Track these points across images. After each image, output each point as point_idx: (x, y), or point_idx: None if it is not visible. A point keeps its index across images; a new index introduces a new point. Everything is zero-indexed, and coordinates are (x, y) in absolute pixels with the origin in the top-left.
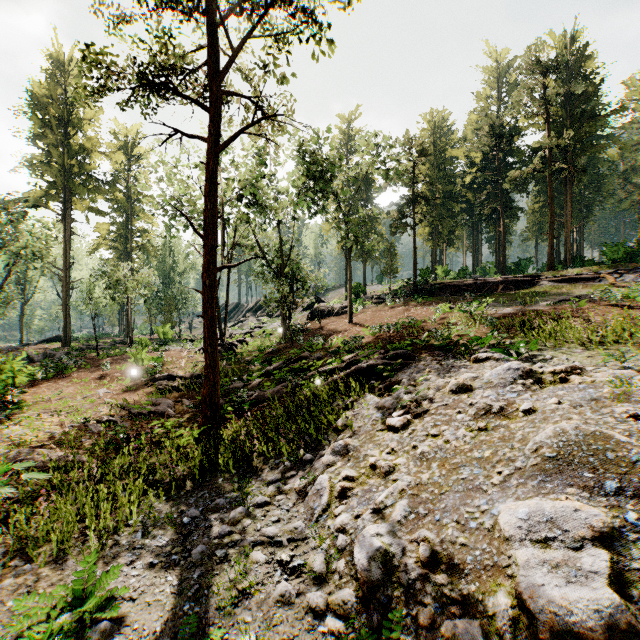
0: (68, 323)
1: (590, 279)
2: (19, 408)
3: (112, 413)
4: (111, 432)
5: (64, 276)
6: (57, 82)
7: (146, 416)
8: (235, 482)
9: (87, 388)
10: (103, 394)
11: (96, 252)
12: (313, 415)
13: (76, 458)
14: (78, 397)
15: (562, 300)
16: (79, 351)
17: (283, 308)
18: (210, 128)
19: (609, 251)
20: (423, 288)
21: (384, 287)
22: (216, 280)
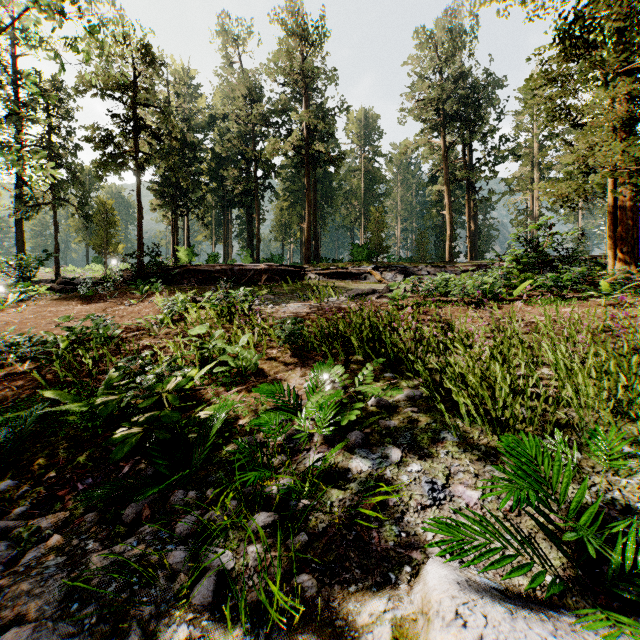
0: None
1: (357, 275)
2: None
3: None
4: None
5: None
6: None
7: None
8: None
9: None
10: None
11: None
12: None
13: None
14: None
15: (359, 294)
16: None
17: None
18: None
19: (356, 252)
20: (155, 272)
21: (99, 271)
22: None
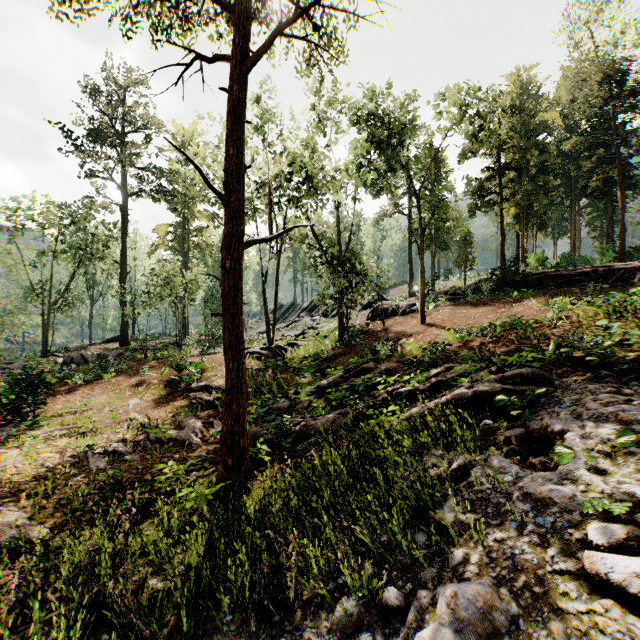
0: (126, 323)
1: None
2: (36, 422)
3: (129, 436)
4: (101, 477)
5: (122, 276)
6: (115, 83)
7: (164, 444)
8: (250, 634)
9: (119, 397)
10: (133, 406)
11: (158, 254)
12: (391, 478)
13: (26, 532)
14: (106, 409)
15: None
16: (132, 352)
17: (340, 306)
18: (234, 37)
19: None
20: (514, 280)
21: (456, 282)
22: (242, 261)
